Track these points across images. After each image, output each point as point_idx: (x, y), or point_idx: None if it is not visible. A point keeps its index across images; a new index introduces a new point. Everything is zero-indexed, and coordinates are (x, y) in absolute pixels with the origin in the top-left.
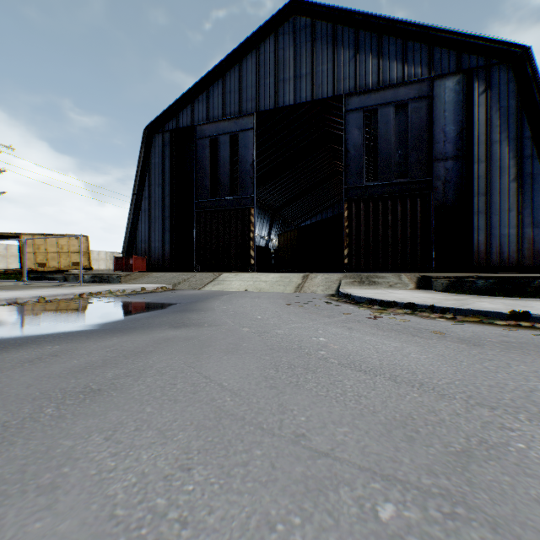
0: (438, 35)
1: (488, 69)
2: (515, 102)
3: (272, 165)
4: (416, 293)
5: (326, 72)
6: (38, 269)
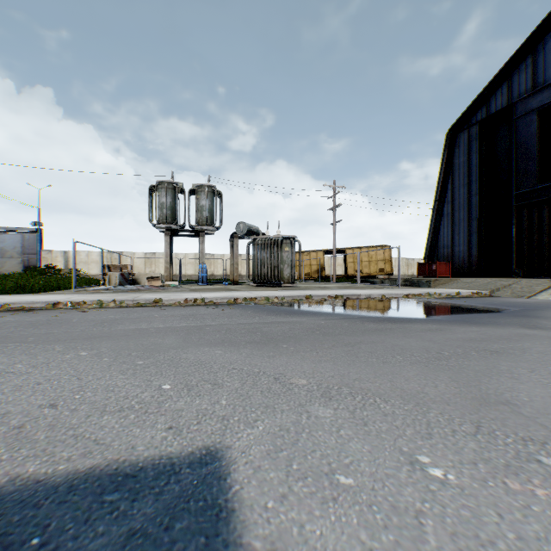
0: None
1: None
2: None
3: None
4: None
5: None
6: (355, 275)
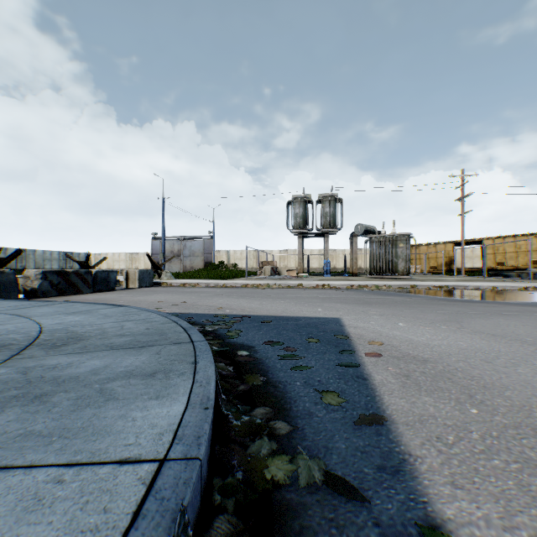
0: None
1: None
2: None
3: None
4: None
5: None
6: (495, 268)
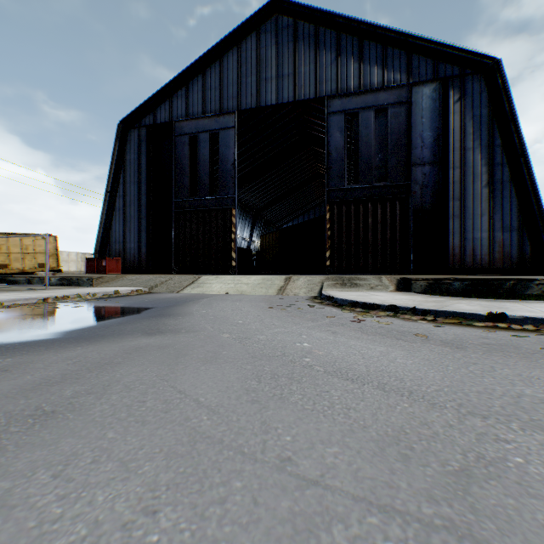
0: (416, 42)
1: (463, 79)
2: (487, 111)
3: (253, 166)
4: (397, 295)
5: (309, 74)
6: None
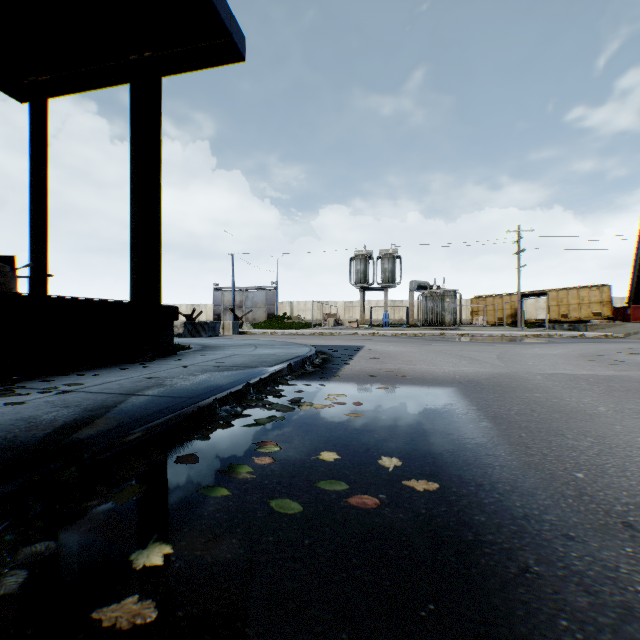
0: None
1: None
2: None
3: None
4: None
5: None
6: (559, 319)
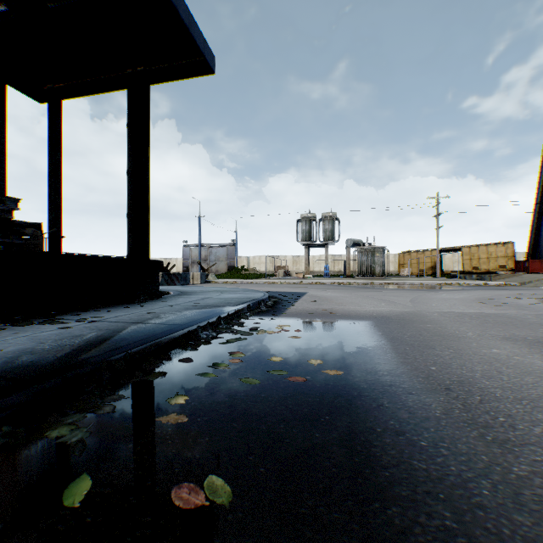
0: None
1: None
2: None
3: None
4: None
5: None
6: (471, 271)
